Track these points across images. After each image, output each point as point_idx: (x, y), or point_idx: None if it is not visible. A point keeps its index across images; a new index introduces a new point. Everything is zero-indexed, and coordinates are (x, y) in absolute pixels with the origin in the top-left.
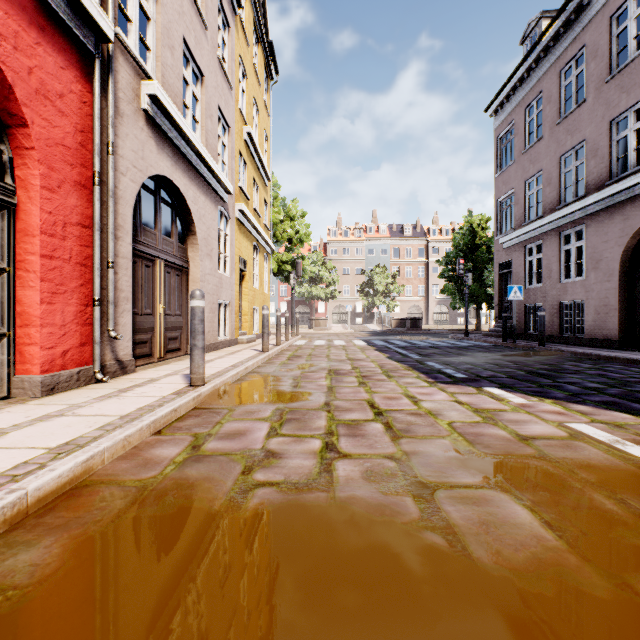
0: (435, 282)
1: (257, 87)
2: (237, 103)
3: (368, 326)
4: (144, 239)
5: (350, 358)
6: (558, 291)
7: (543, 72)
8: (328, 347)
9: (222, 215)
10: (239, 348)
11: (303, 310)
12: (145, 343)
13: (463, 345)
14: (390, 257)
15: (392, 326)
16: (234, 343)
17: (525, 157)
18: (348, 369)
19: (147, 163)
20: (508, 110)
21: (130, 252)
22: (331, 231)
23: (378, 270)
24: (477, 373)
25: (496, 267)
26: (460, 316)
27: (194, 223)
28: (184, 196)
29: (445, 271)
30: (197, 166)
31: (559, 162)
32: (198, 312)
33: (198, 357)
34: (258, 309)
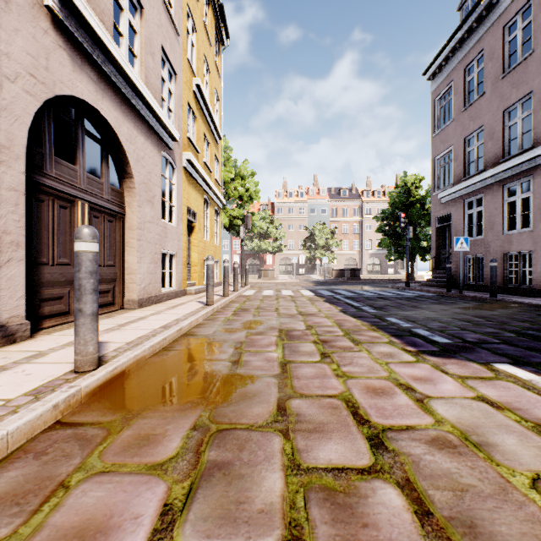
0: (368, 237)
1: (208, 46)
2: (185, 53)
3: (311, 276)
4: (57, 174)
5: (301, 312)
6: (501, 242)
7: (485, 30)
8: (276, 298)
9: (167, 162)
10: (184, 300)
11: (253, 262)
12: (59, 299)
13: (409, 295)
14: (329, 216)
15: (333, 276)
16: (181, 294)
17: (465, 115)
18: (302, 329)
19: (55, 77)
20: (446, 72)
21: (23, 183)
22: (278, 193)
23: (319, 227)
24: (459, 335)
25: (434, 221)
26: (390, 267)
27: (130, 164)
28: (115, 131)
29: (381, 226)
30: (132, 100)
31: (502, 116)
32: (84, 260)
33: (84, 328)
34: None
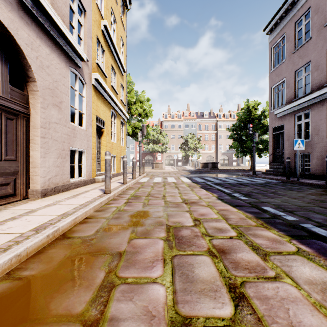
0: (221, 143)
1: (114, 3)
2: None
3: (186, 167)
4: None
5: (185, 200)
6: (325, 144)
7: None
8: (164, 184)
9: (76, 78)
10: (90, 188)
11: (149, 158)
12: None
13: (260, 182)
14: (196, 129)
15: (200, 167)
16: (90, 182)
17: (295, 55)
18: (190, 225)
19: None
20: (280, 27)
21: None
22: (164, 115)
23: (190, 136)
24: None
25: (271, 130)
26: (234, 161)
27: (31, 68)
28: (10, 31)
29: (232, 135)
30: (33, 10)
31: (326, 53)
32: None
33: None
34: (116, 156)
